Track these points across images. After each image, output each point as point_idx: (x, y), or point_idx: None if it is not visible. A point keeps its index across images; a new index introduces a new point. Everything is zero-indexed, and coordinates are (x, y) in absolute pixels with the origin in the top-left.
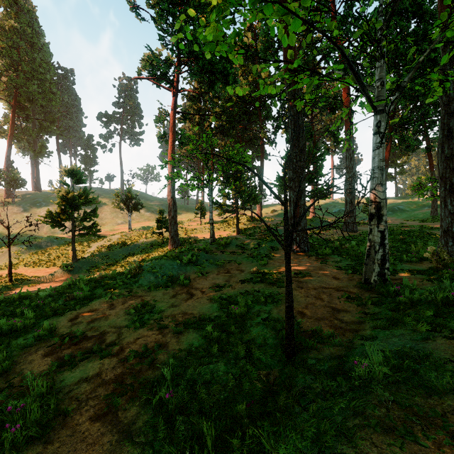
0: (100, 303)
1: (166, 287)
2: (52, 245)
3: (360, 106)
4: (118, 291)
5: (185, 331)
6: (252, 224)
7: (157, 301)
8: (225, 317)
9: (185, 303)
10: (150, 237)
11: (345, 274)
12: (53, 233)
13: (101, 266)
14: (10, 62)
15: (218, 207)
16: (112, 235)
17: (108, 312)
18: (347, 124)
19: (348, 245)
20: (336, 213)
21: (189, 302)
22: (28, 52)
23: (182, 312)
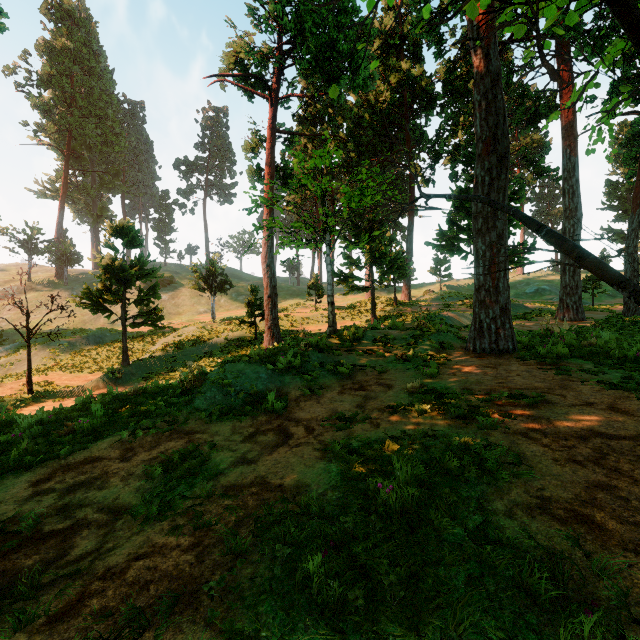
0: (109, 444)
1: (241, 415)
2: (103, 341)
3: (588, 101)
4: (152, 421)
5: (254, 547)
6: (397, 310)
7: (216, 446)
8: (360, 511)
9: (270, 455)
10: (238, 329)
11: (638, 402)
12: (112, 326)
13: (162, 372)
14: (62, 95)
15: (341, 281)
16: (185, 326)
17: (115, 467)
18: (566, 133)
19: (598, 340)
20: (532, 293)
21: (279, 454)
22: (83, 80)
23: (260, 480)
